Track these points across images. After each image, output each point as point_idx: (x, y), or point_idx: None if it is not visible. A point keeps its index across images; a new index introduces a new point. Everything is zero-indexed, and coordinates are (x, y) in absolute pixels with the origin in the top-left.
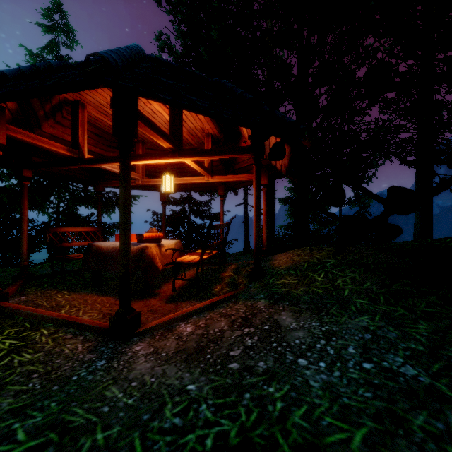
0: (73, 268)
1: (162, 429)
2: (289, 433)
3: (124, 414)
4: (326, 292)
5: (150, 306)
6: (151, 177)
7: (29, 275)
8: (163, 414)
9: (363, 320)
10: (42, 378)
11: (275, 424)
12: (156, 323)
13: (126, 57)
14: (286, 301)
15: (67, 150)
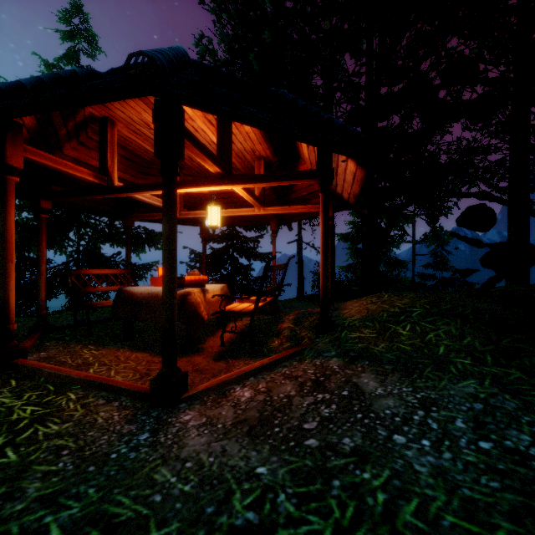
0: (97, 317)
1: (233, 526)
2: None
3: (182, 505)
4: (415, 348)
5: (194, 365)
6: (189, 209)
7: (48, 325)
8: (232, 507)
9: (469, 385)
10: (74, 456)
11: (380, 524)
12: (206, 386)
13: (172, 59)
14: (365, 360)
15: (94, 176)
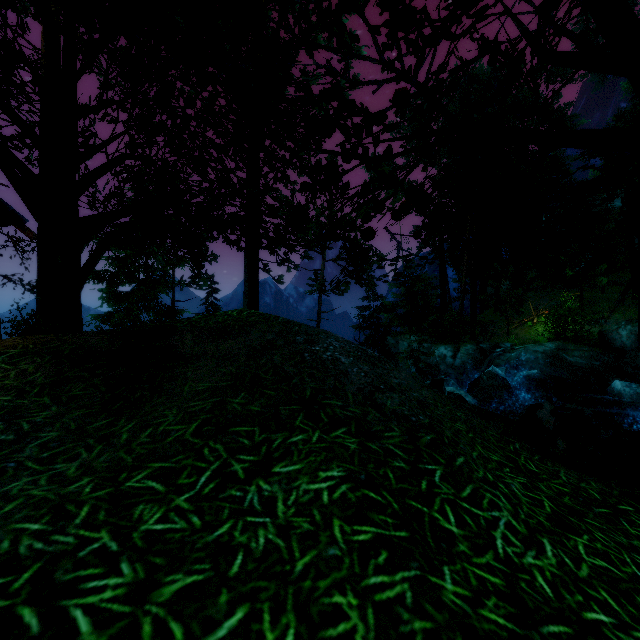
0: None
1: None
2: None
3: None
4: None
5: None
6: None
7: None
8: None
9: None
10: None
11: None
12: None
13: None
14: None
15: None
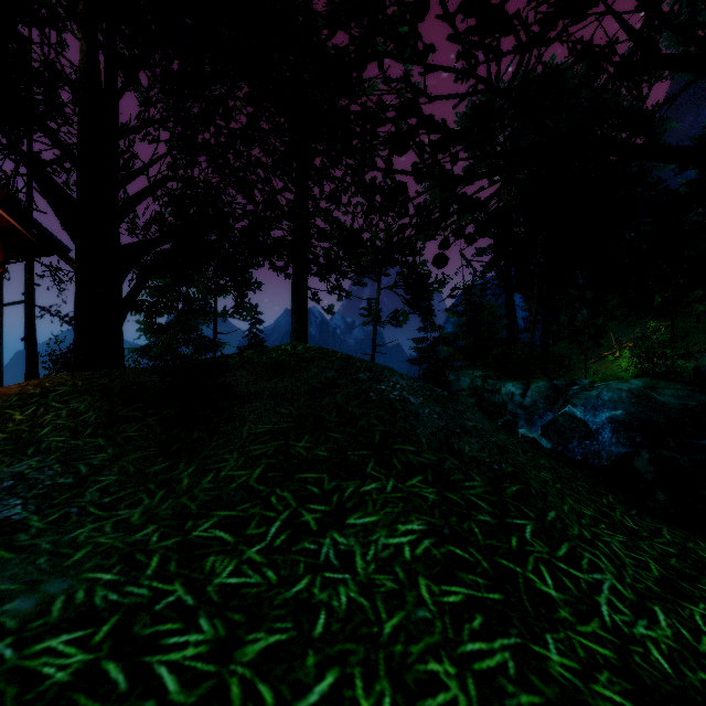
0: None
1: None
2: None
3: None
4: (14, 435)
5: None
6: None
7: None
8: None
9: (27, 463)
10: None
11: None
12: None
13: None
14: None
15: None
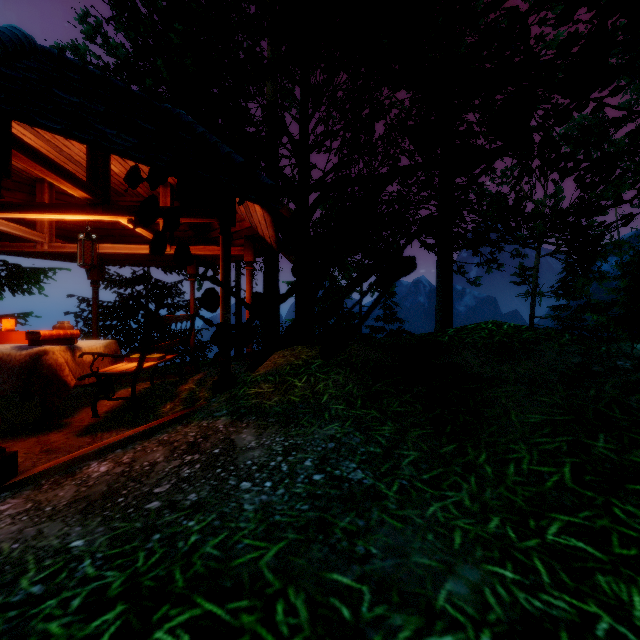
0: None
1: (6, 604)
2: (192, 566)
3: None
4: (304, 399)
5: (46, 445)
6: (71, 240)
7: None
8: (16, 586)
9: (332, 428)
10: None
11: (178, 561)
12: (47, 467)
13: None
14: (253, 415)
15: None
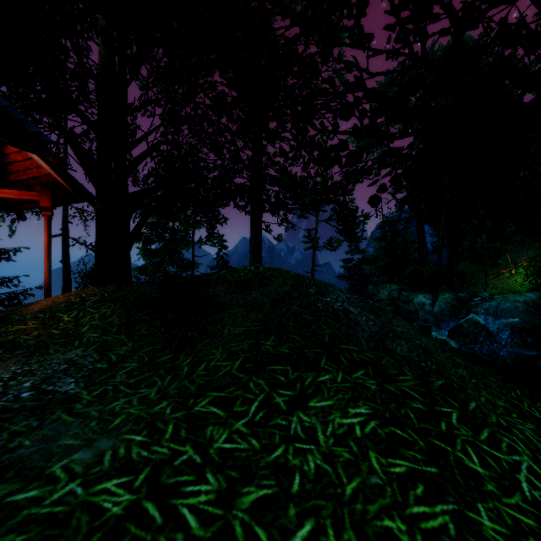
0: None
1: None
2: None
3: None
4: (64, 331)
5: None
6: None
7: None
8: None
9: (75, 352)
10: None
11: None
12: None
13: None
14: (1, 350)
15: None
